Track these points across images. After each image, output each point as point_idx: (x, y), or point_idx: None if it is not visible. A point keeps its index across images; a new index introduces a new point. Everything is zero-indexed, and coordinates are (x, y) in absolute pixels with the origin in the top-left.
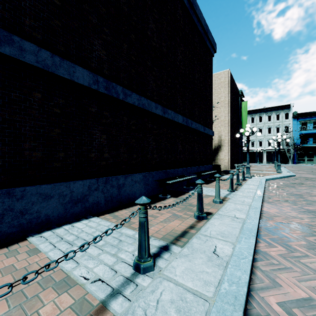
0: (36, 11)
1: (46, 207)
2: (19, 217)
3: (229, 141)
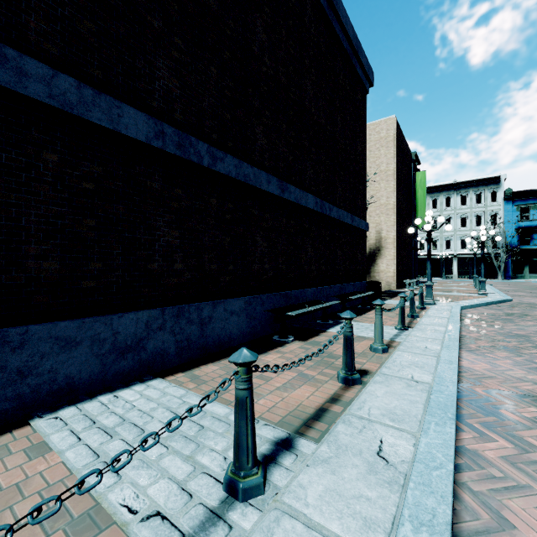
0: (49, 4)
1: (67, 361)
2: (15, 383)
3: (394, 241)
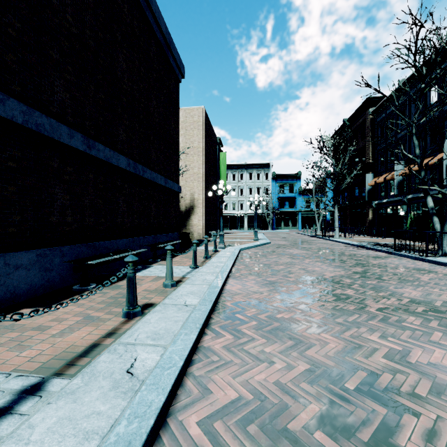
0: None
1: None
2: None
3: (204, 202)
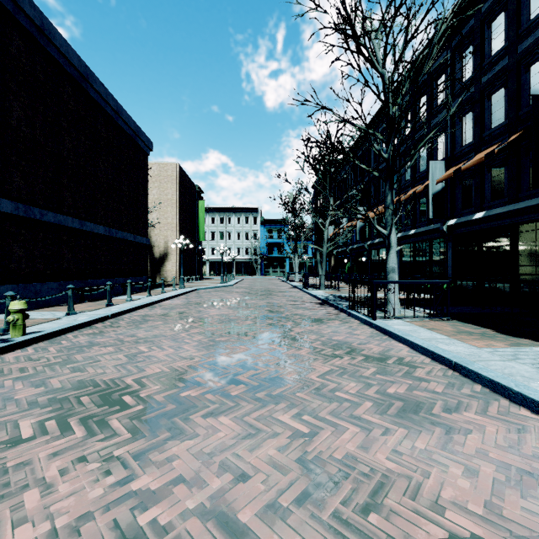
0: None
1: None
2: None
3: (177, 249)
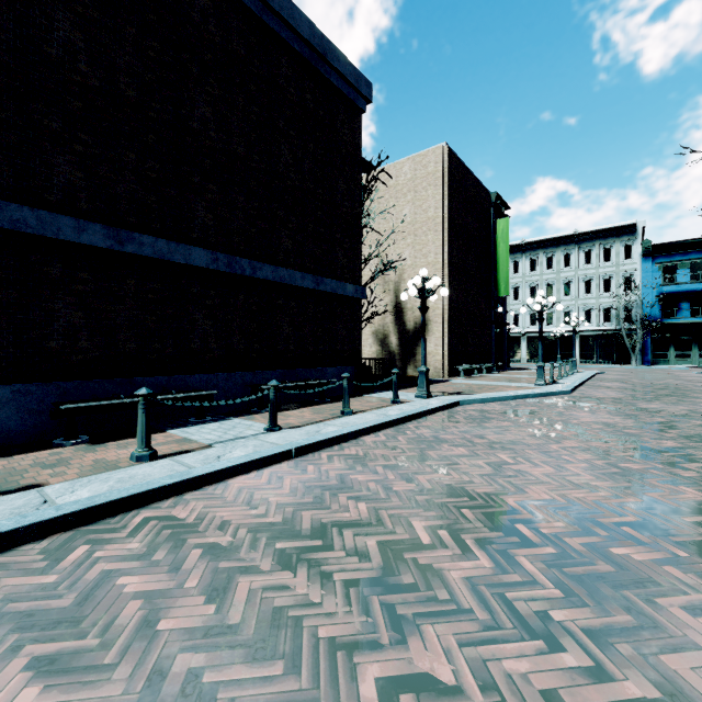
0: None
1: None
2: None
3: (445, 312)
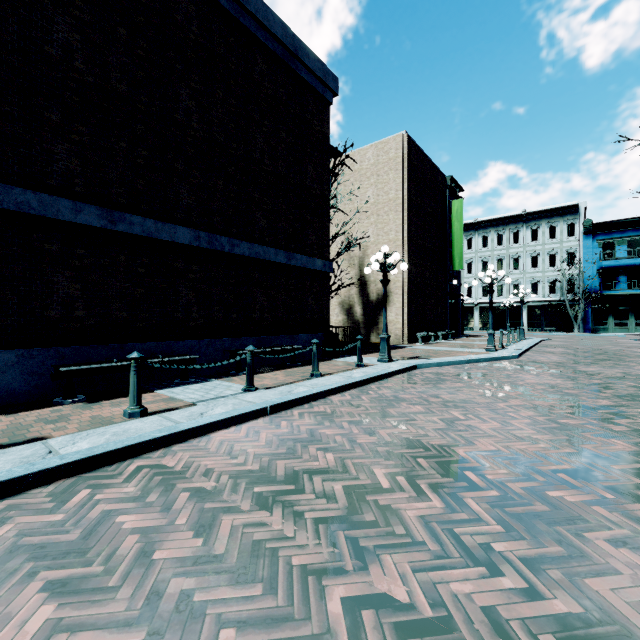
0: None
1: None
2: None
3: (405, 285)
